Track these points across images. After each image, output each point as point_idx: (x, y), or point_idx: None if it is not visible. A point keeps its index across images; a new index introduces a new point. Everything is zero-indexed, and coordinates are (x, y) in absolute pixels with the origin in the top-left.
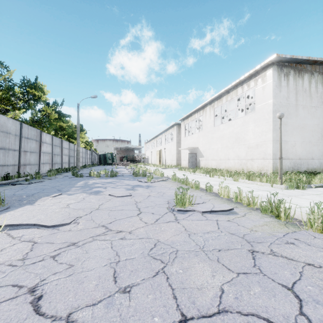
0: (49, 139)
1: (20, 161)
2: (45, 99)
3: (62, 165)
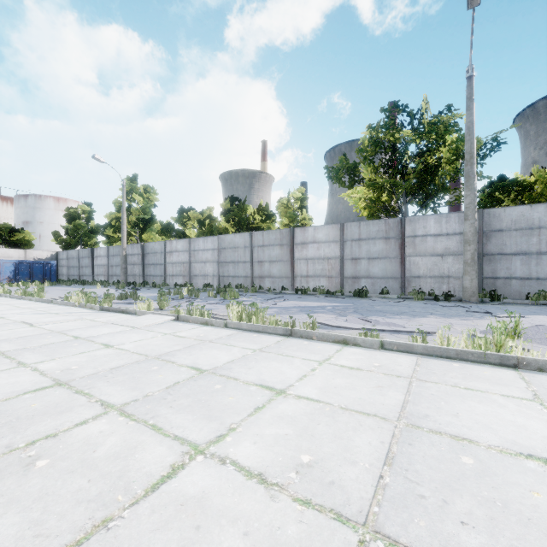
0: (328, 232)
1: (253, 273)
2: (439, 122)
3: (404, 282)
